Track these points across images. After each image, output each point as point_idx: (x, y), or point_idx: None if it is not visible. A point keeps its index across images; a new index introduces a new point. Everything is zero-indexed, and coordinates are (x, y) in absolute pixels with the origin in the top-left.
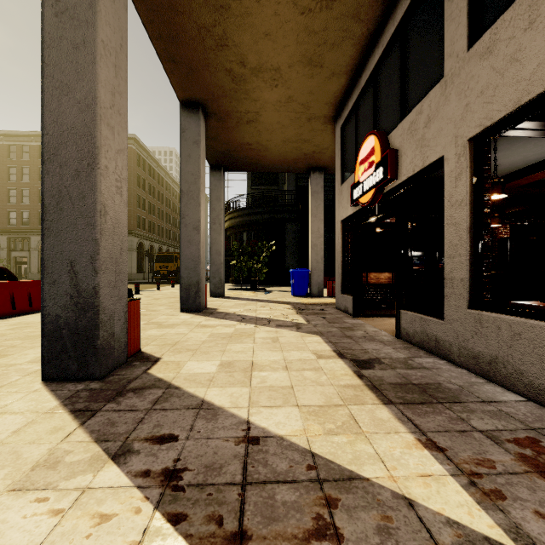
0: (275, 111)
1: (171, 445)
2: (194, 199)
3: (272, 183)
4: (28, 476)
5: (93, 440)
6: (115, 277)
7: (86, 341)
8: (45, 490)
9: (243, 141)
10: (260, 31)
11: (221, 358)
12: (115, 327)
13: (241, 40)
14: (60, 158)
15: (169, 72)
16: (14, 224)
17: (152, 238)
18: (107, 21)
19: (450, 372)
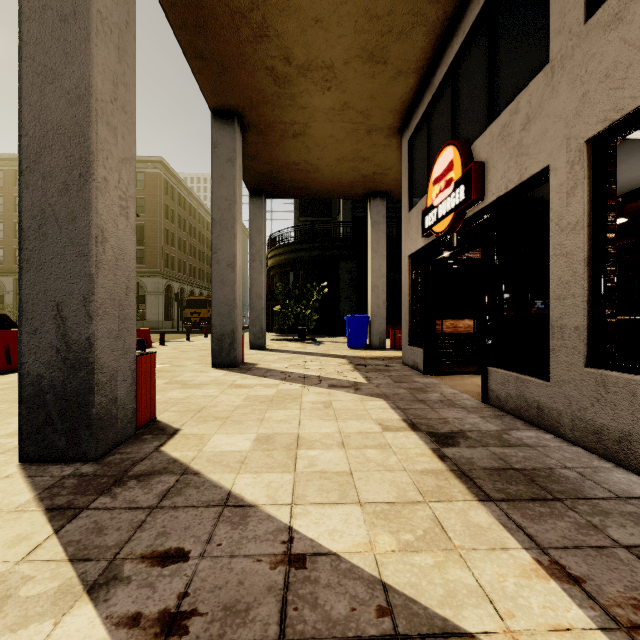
0: (327, 121)
1: (178, 568)
2: (228, 230)
3: (323, 214)
4: None
5: (67, 558)
6: (118, 324)
7: (77, 409)
8: None
9: (289, 160)
10: (308, 17)
11: (258, 430)
12: (118, 390)
13: (285, 29)
14: (42, 167)
15: (197, 72)
16: None
17: (183, 280)
18: None
19: (561, 452)
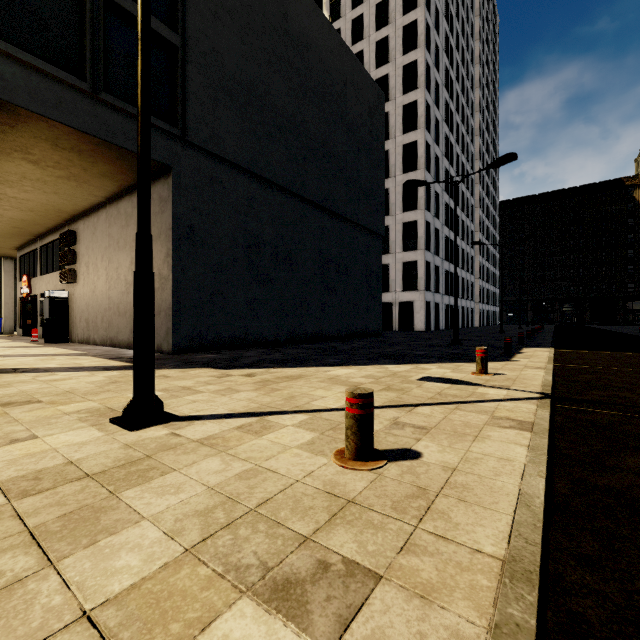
0: None
1: None
2: None
3: None
4: None
5: None
6: None
7: None
8: None
9: None
10: None
11: None
12: None
13: None
14: None
15: None
16: None
17: None
18: None
19: None
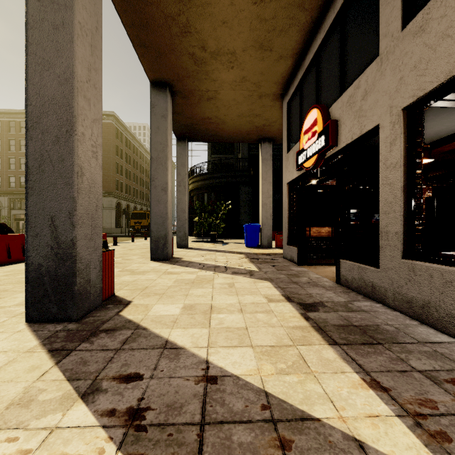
0: (231, 89)
1: (136, 384)
2: (162, 165)
3: (228, 152)
4: (2, 415)
5: (65, 379)
6: (91, 230)
7: (65, 286)
8: (16, 429)
9: (204, 116)
10: (218, 20)
11: (184, 302)
12: (91, 274)
13: (202, 27)
14: (41, 126)
15: (141, 56)
16: (14, 187)
17: (128, 199)
18: (84, 6)
19: (386, 315)
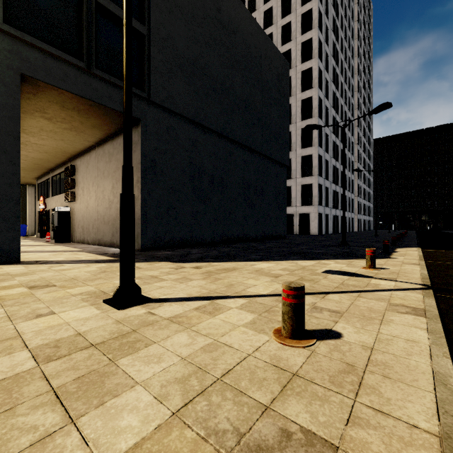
0: None
1: None
2: None
3: None
4: None
5: None
6: None
7: None
8: None
9: None
10: None
11: None
12: None
13: None
14: None
15: None
16: None
17: None
18: None
19: None
